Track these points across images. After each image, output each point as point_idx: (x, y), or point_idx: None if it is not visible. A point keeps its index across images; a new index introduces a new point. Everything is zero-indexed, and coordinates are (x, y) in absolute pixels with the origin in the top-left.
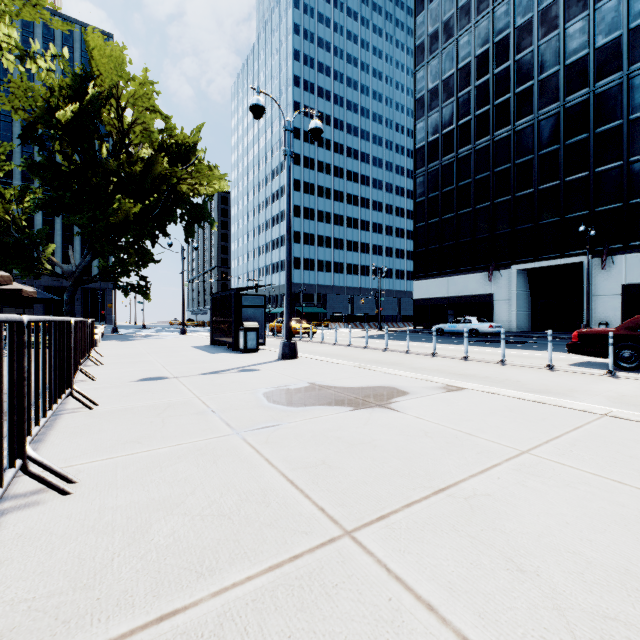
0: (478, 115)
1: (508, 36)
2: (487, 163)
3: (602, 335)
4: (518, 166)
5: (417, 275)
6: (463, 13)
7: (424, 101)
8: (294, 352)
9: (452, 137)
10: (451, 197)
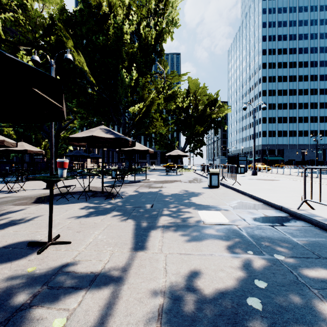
0: None
1: None
2: None
3: None
4: None
5: None
6: None
7: None
8: (256, 173)
9: None
10: None
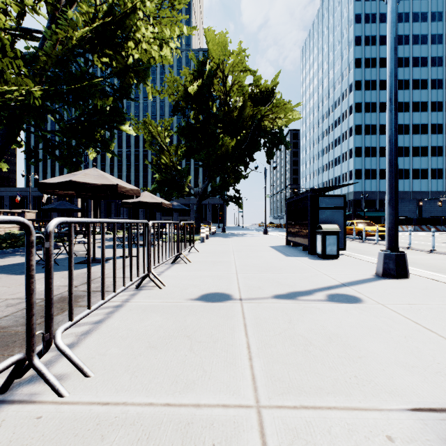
0: None
1: None
2: None
3: None
4: None
5: None
6: None
7: None
8: (403, 268)
9: None
10: None
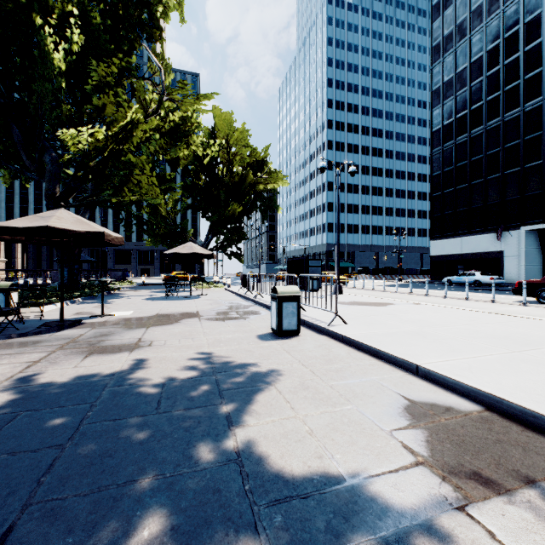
0: (489, 100)
1: (517, 31)
2: (497, 140)
3: (531, 283)
4: (527, 141)
5: (433, 236)
6: (475, 16)
7: (440, 92)
8: (341, 291)
9: (465, 120)
10: (464, 170)
